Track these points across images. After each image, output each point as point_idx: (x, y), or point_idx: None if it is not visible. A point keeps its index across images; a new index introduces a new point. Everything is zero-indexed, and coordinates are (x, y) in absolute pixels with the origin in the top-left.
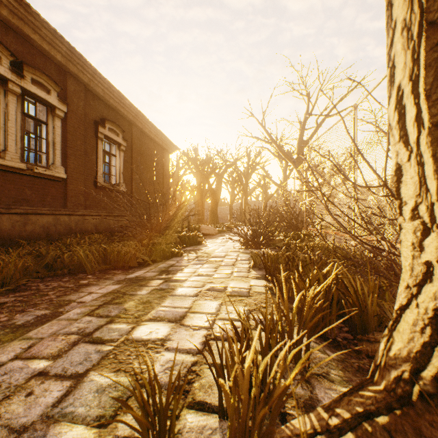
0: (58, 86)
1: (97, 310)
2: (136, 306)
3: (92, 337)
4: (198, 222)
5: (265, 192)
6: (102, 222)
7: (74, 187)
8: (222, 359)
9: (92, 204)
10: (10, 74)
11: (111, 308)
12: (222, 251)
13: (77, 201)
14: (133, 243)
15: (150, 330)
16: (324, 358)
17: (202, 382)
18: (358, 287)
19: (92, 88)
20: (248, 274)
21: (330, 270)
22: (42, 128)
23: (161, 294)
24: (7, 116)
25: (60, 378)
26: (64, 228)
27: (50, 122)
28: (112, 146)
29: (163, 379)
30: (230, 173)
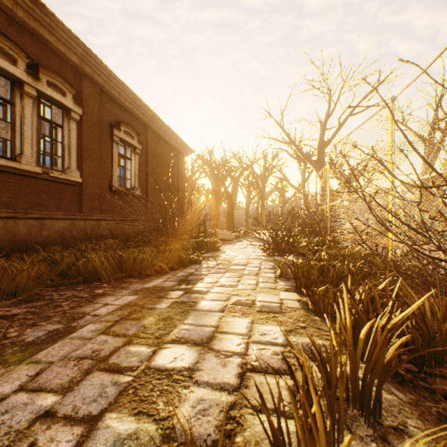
0: (73, 88)
1: (113, 327)
2: (156, 323)
3: (108, 362)
4: (213, 226)
5: (283, 196)
6: (118, 227)
7: (89, 191)
8: (279, 416)
9: (107, 209)
10: (26, 76)
11: (129, 325)
12: (242, 258)
13: (92, 205)
14: (149, 249)
15: (175, 355)
16: (392, 401)
17: (246, 435)
18: (427, 309)
19: (107, 90)
20: (276, 285)
21: (387, 287)
22: (57, 131)
23: (183, 308)
24: (23, 119)
25: (70, 422)
26: (80, 233)
27: (65, 125)
28: (127, 149)
29: (195, 429)
30: (246, 176)
